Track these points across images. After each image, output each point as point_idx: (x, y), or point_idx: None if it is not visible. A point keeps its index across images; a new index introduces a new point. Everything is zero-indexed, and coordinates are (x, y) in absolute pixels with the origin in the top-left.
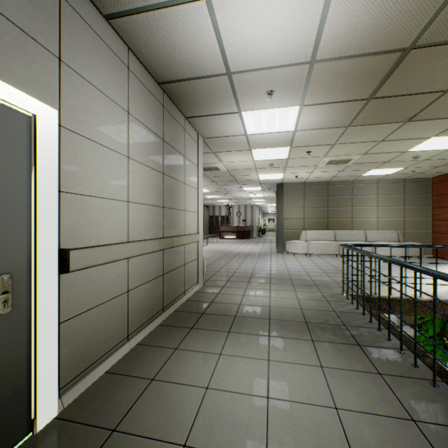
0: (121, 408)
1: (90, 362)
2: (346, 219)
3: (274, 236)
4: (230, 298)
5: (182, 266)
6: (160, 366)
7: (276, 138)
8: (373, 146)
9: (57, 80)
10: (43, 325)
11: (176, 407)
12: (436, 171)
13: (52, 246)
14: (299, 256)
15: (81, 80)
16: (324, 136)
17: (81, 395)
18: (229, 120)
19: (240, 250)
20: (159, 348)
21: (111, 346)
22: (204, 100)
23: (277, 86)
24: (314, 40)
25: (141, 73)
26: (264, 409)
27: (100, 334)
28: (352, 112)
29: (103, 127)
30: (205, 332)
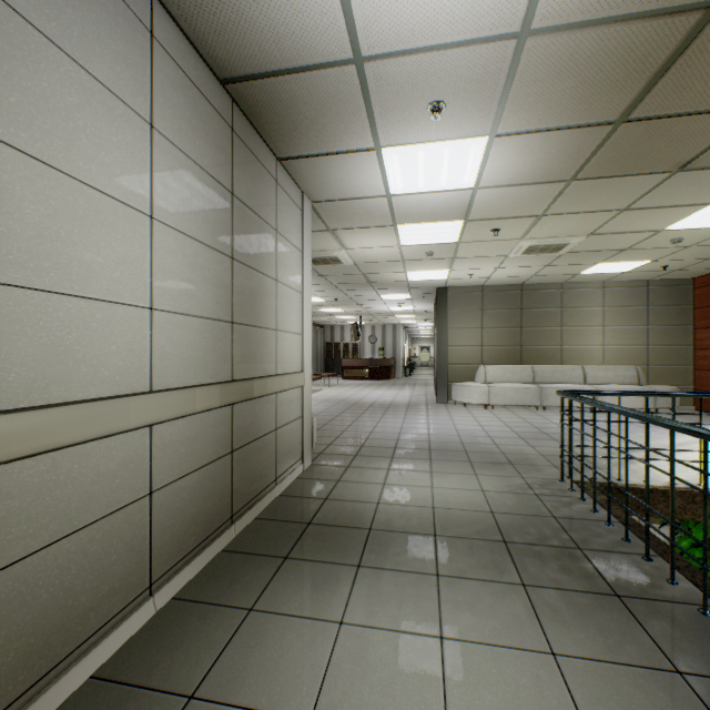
0: None
1: (49, 664)
2: (551, 347)
3: (430, 375)
4: (360, 490)
5: (271, 432)
6: (213, 658)
7: (442, 202)
8: (607, 220)
9: None
10: None
11: None
12: (703, 266)
13: None
14: (475, 409)
15: (22, 25)
16: (526, 200)
17: None
18: (359, 164)
19: (376, 398)
20: (217, 608)
21: (108, 616)
22: (312, 121)
23: (450, 91)
24: None
25: (182, 53)
26: None
27: (77, 596)
28: (583, 150)
29: (87, 143)
30: (311, 568)
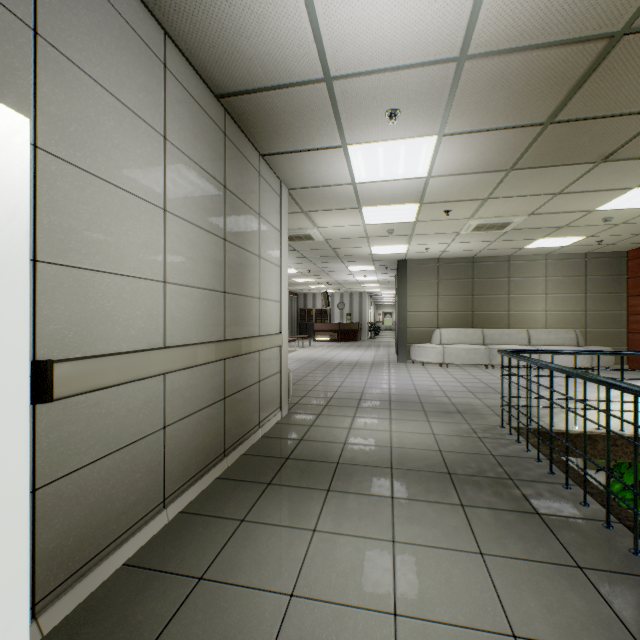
0: (142, 636)
1: (95, 551)
2: (499, 312)
3: (393, 338)
4: (330, 433)
5: (255, 384)
6: (215, 553)
7: (400, 189)
8: (545, 202)
9: (30, 66)
10: (1, 495)
11: (237, 633)
12: (634, 241)
13: (18, 355)
14: (431, 367)
15: (78, 73)
16: (472, 186)
17: (77, 609)
18: (329, 159)
19: (344, 358)
20: (216, 519)
21: (134, 520)
22: (289, 125)
23: (404, 101)
24: (468, 17)
25: (187, 77)
26: (391, 638)
27: (114, 502)
28: (518, 146)
29: (120, 156)
30: (290, 491)
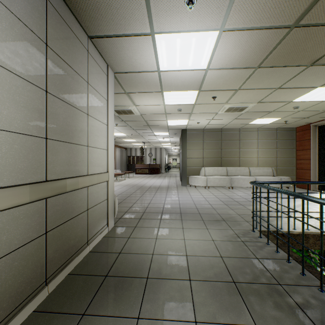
0: None
1: None
2: (235, 158)
3: (177, 172)
4: (142, 244)
5: (83, 212)
6: None
7: (188, 78)
8: (268, 94)
9: None
10: None
11: None
12: (302, 121)
13: None
14: (200, 188)
15: None
16: (232, 79)
17: None
18: (141, 46)
19: (152, 184)
20: None
21: None
22: (108, 5)
23: None
24: None
25: None
26: None
27: None
28: (268, 46)
29: None
30: None
